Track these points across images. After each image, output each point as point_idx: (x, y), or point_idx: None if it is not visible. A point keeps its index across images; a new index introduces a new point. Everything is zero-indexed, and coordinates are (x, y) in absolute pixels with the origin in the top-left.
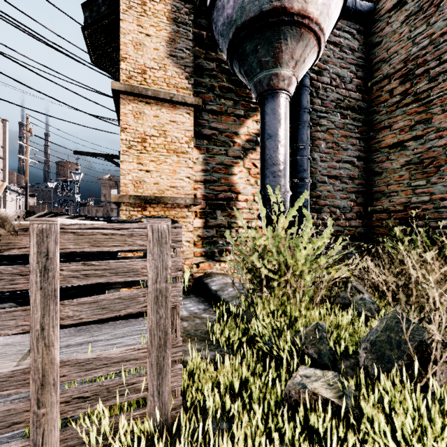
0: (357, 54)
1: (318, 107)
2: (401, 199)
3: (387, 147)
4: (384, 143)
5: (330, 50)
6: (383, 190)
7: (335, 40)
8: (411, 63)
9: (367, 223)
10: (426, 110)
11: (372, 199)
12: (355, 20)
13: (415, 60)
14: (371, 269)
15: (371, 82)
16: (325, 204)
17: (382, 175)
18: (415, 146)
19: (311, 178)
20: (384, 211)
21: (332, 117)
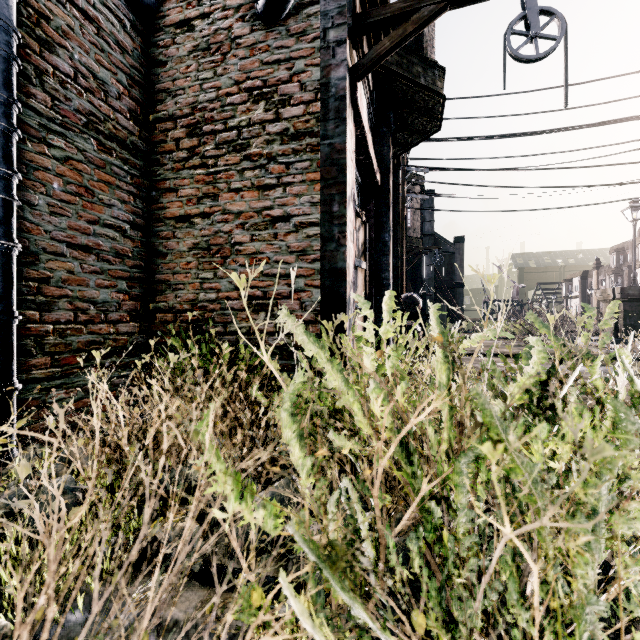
0: (131, 60)
1: (45, 109)
2: (189, 294)
3: (174, 218)
4: (170, 212)
5: (75, 19)
6: (168, 279)
7: (87, 7)
8: (199, 113)
9: (148, 328)
10: (214, 182)
11: (155, 291)
12: (128, 4)
13: (204, 112)
14: (111, 413)
15: (154, 115)
16: (63, 294)
17: (167, 258)
18: (204, 226)
19: (26, 241)
20: (170, 310)
21: (79, 140)
